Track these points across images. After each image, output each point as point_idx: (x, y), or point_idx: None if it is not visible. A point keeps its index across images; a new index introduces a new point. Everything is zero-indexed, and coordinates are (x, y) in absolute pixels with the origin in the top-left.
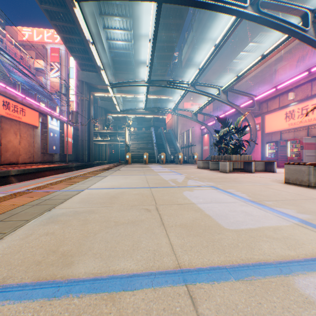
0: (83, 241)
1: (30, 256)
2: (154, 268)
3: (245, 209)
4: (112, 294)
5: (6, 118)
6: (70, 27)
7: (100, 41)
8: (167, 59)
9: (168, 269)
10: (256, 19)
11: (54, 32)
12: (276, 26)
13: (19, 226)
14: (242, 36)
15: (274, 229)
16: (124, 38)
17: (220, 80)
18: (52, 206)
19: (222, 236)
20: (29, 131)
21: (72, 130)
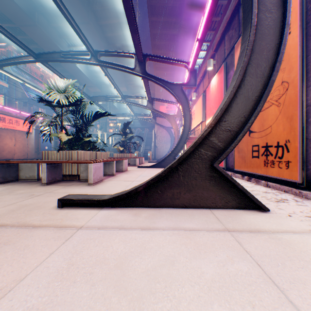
0: None
1: None
2: None
3: None
4: None
5: (3, 128)
6: None
7: (74, 65)
8: None
9: None
10: (99, 65)
11: None
12: (113, 68)
13: None
14: (182, 49)
15: None
16: None
17: None
18: None
19: None
20: (24, 136)
21: None
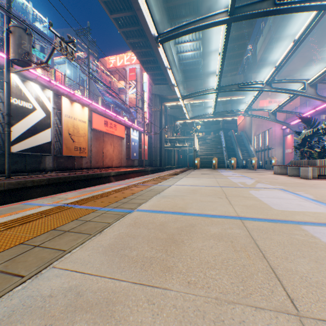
0: (186, 204)
1: (166, 206)
2: (225, 215)
3: (301, 203)
4: (207, 217)
5: (106, 133)
6: (147, 52)
7: (171, 57)
8: (237, 57)
9: (232, 216)
10: None
11: (131, 55)
12: None
13: (150, 198)
14: None
15: (314, 213)
16: (193, 48)
17: (310, 66)
18: (158, 192)
19: (269, 211)
20: (119, 141)
21: (147, 139)
